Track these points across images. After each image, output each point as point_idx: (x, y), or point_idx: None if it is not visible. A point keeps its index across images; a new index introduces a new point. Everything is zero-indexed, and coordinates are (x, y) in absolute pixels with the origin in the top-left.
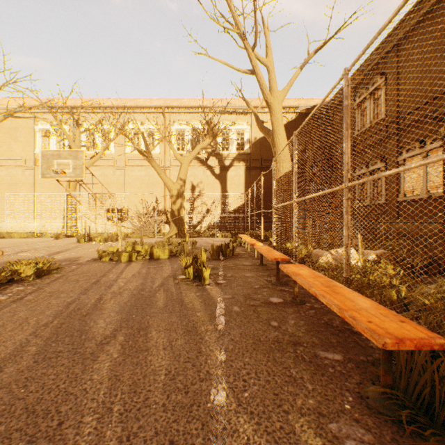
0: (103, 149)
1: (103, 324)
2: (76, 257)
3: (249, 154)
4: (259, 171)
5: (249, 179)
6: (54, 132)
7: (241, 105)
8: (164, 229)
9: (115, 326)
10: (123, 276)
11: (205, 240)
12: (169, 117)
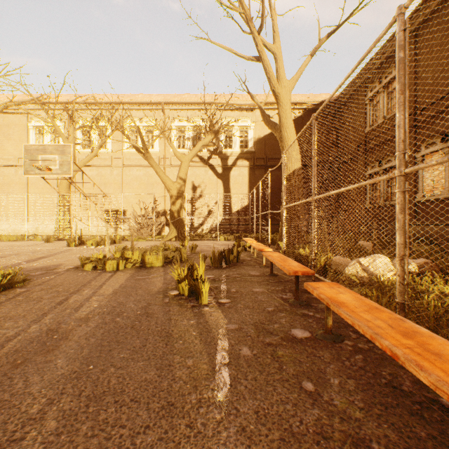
0: (99, 146)
1: (37, 386)
2: (56, 265)
3: (253, 152)
4: (263, 170)
5: (253, 178)
6: (48, 129)
7: (245, 100)
8: (164, 231)
9: (52, 391)
10: (101, 291)
11: (206, 243)
12: (169, 113)
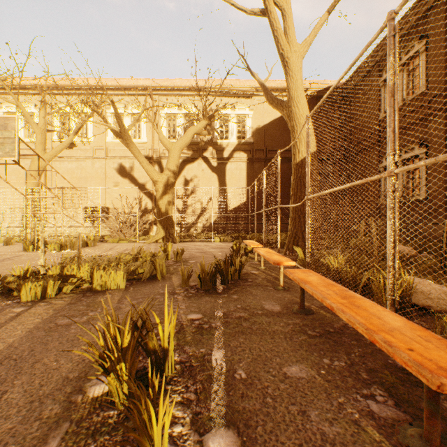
0: (73, 132)
1: None
2: None
3: (251, 143)
4: (263, 163)
5: (251, 172)
6: (21, 116)
7: (243, 85)
8: (152, 231)
9: None
10: None
11: (198, 246)
12: (158, 99)
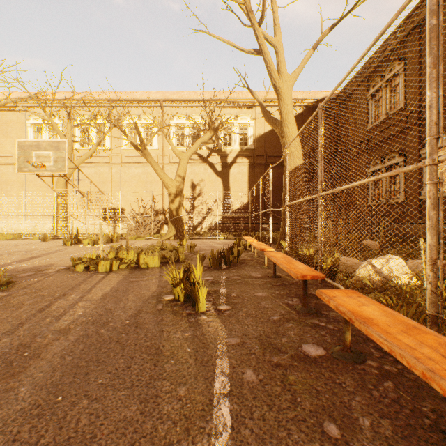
0: (96, 143)
1: None
2: (47, 265)
3: (253, 150)
4: (263, 168)
5: (253, 176)
6: (47, 127)
7: (244, 98)
8: (162, 229)
9: (2, 438)
10: (89, 296)
11: (205, 242)
12: (168, 111)
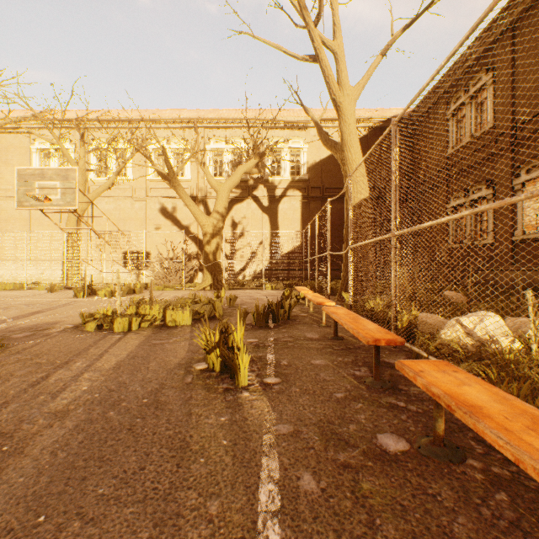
0: (115, 172)
1: None
2: (51, 322)
3: (306, 180)
4: (319, 203)
5: (306, 213)
6: (55, 153)
7: (297, 117)
8: (196, 278)
9: None
10: (99, 364)
11: (249, 293)
12: (203, 133)
